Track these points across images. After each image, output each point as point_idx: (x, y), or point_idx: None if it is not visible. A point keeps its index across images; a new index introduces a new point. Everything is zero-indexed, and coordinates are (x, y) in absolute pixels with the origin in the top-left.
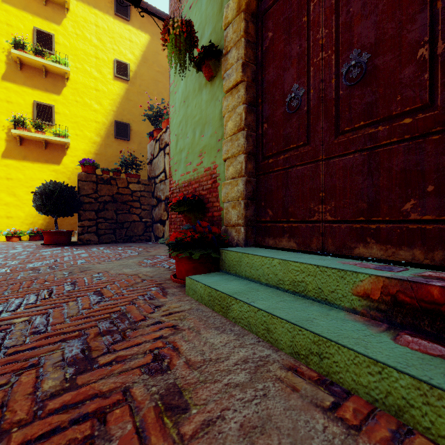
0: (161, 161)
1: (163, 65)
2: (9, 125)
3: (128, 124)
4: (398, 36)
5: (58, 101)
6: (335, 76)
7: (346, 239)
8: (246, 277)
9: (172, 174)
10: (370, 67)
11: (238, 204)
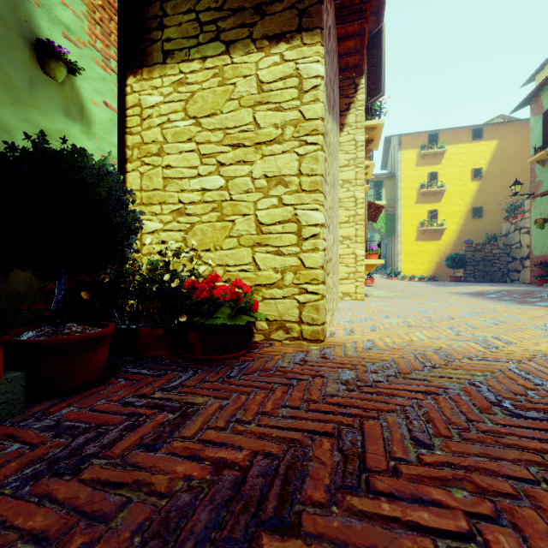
0: (516, 236)
1: (509, 156)
2: (417, 225)
3: (481, 207)
4: None
5: (439, 206)
6: None
7: None
8: None
9: (532, 252)
10: None
11: None
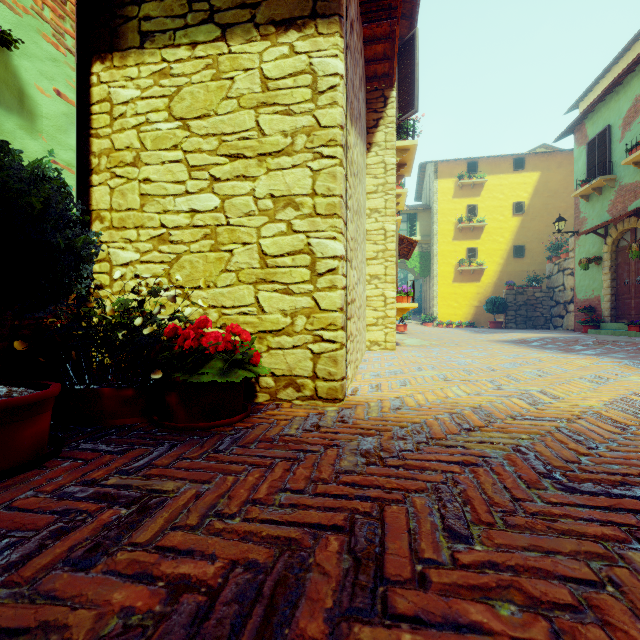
0: (560, 278)
1: (552, 190)
2: (455, 264)
3: (523, 245)
4: None
5: (478, 243)
6: (635, 280)
7: (637, 319)
8: (607, 329)
9: (576, 295)
10: None
11: (608, 310)
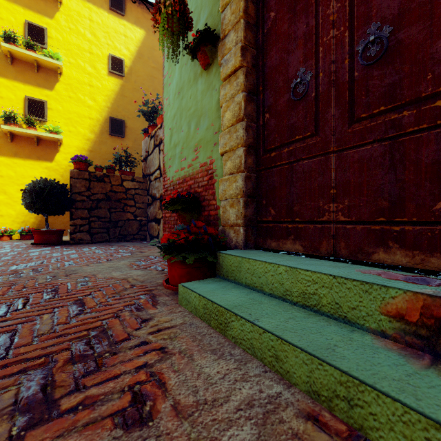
0: (156, 158)
1: (158, 61)
2: None
3: (123, 120)
4: (428, 3)
5: (50, 96)
6: (349, 55)
7: (363, 243)
8: (246, 285)
9: (166, 170)
10: (392, 42)
11: (237, 202)
